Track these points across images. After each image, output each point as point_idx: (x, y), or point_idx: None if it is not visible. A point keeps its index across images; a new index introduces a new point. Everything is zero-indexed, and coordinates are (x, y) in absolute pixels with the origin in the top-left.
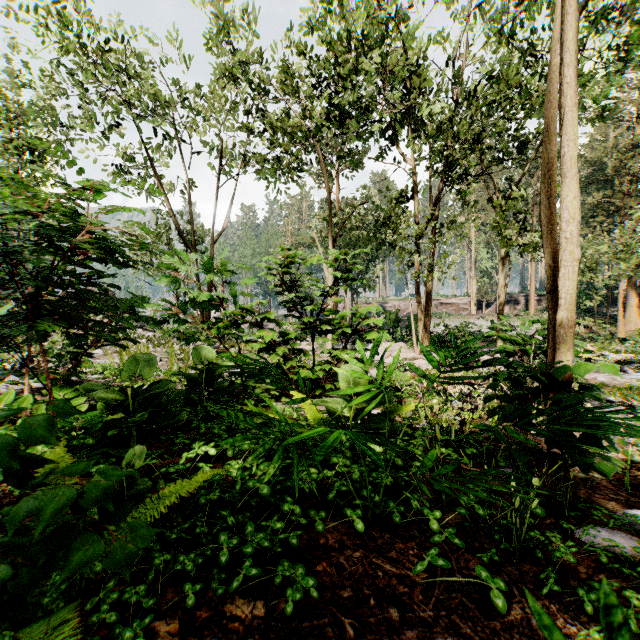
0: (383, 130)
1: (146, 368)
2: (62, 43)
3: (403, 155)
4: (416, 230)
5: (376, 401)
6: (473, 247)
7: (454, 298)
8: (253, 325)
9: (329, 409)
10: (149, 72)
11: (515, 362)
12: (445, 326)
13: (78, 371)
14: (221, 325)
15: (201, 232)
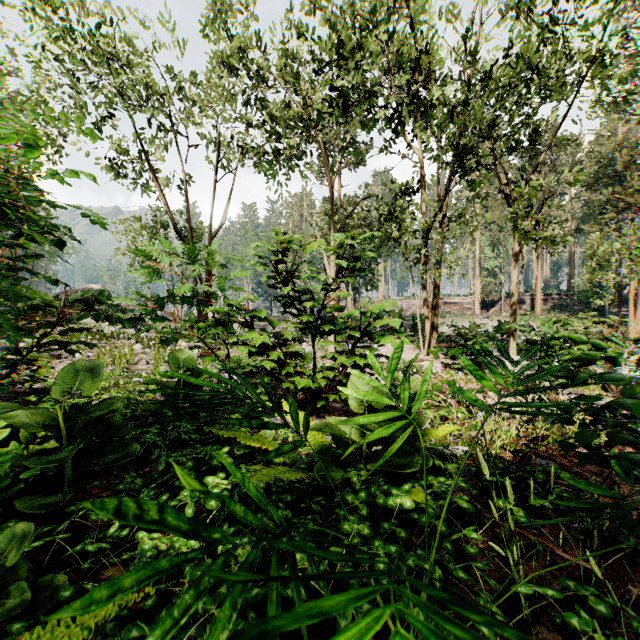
0: (388, 120)
1: (86, 381)
2: (48, 26)
3: (409, 145)
4: (423, 224)
5: (407, 435)
6: (477, 246)
7: (458, 297)
8: (242, 324)
9: (334, 434)
10: (143, 61)
11: (638, 381)
12: (455, 326)
13: (37, 378)
14: (204, 324)
15: (199, 229)
